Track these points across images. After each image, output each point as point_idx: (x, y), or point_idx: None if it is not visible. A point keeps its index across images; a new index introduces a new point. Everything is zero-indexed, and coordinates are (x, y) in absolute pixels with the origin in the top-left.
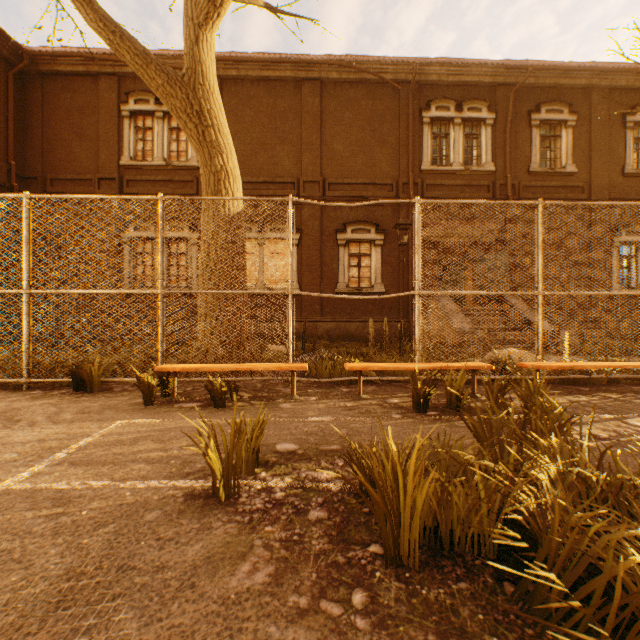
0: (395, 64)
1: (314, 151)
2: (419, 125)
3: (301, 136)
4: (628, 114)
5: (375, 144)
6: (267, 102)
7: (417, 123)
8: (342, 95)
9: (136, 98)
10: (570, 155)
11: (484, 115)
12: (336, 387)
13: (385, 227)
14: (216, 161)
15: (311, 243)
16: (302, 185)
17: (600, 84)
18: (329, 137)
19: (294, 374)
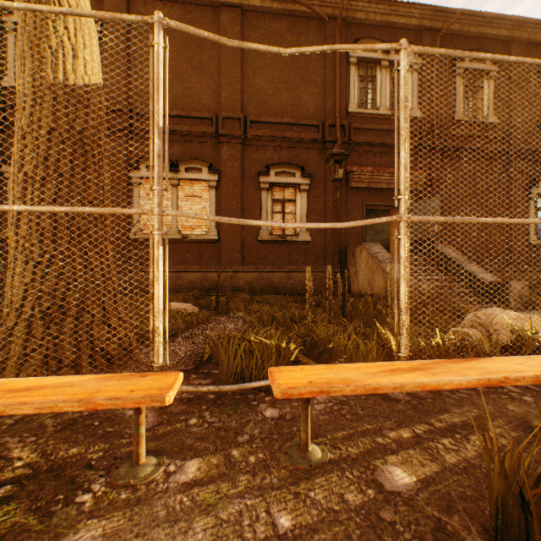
0: None
1: (234, 85)
2: (346, 65)
3: (220, 68)
4: None
5: (300, 82)
6: None
7: (344, 63)
8: (265, 27)
9: None
10: (491, 106)
11: (411, 59)
12: (252, 402)
13: (311, 171)
14: None
15: (231, 186)
16: (221, 121)
17: (520, 36)
18: (251, 71)
19: (139, 408)
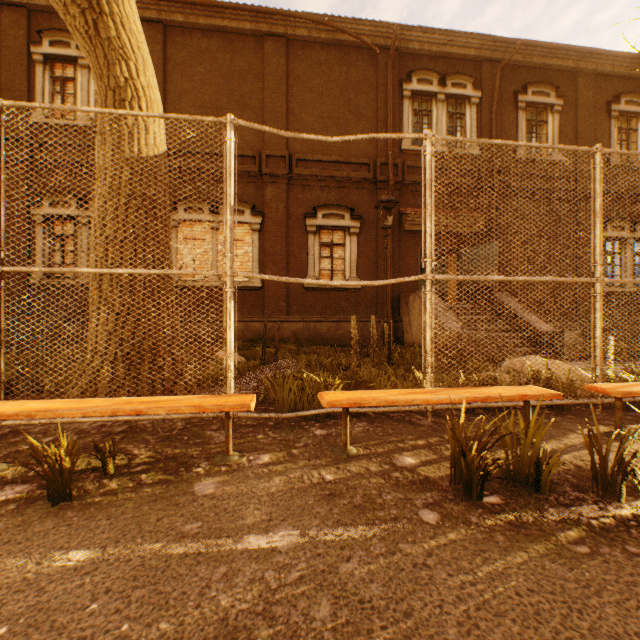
0: (373, 25)
1: (279, 120)
2: (399, 99)
3: (263, 102)
4: (613, 102)
5: (350, 117)
6: (222, 58)
7: (397, 96)
8: (312, 57)
9: (52, 39)
10: (556, 142)
11: (469, 92)
12: (305, 426)
13: (361, 213)
14: (117, 70)
15: (275, 229)
16: (265, 159)
17: (587, 68)
18: (297, 105)
19: (229, 416)
